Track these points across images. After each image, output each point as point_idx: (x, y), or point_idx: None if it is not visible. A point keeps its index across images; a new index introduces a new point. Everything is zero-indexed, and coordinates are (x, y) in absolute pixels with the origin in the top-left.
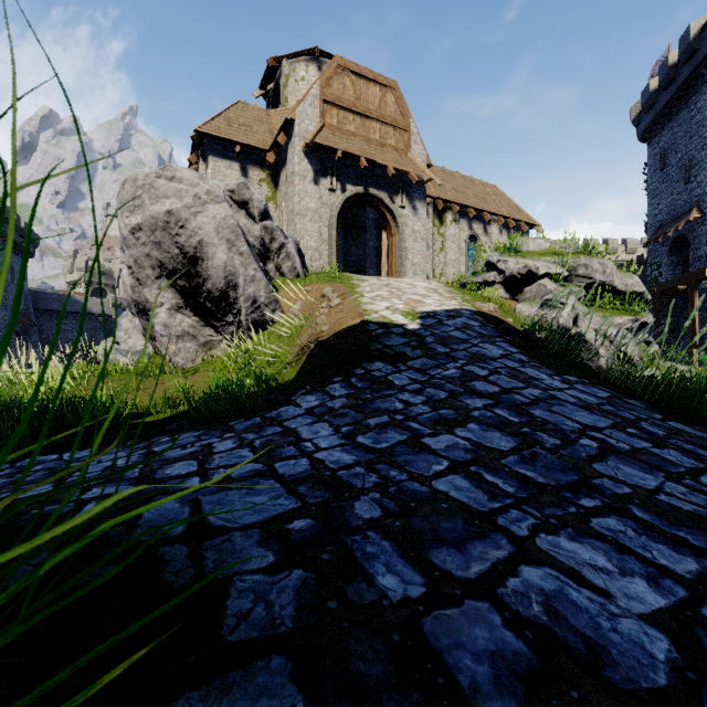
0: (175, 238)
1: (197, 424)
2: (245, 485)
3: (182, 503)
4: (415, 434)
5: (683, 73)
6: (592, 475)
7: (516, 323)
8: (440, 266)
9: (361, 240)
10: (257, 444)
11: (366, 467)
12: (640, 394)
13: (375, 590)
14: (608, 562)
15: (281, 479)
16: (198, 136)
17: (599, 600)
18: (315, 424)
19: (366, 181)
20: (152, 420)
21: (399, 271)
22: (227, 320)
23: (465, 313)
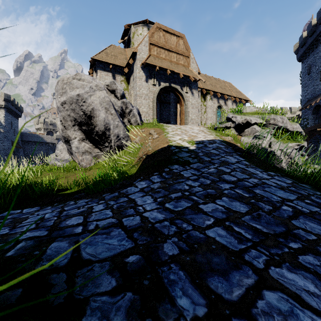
0: (81, 107)
1: (89, 195)
2: (105, 232)
3: (70, 243)
4: (195, 203)
5: (319, 28)
6: (293, 227)
7: (241, 146)
8: (204, 120)
9: (168, 108)
10: (115, 207)
11: (170, 222)
12: (306, 181)
13: (175, 310)
14: (315, 288)
15: (124, 229)
16: (92, 61)
17: (317, 319)
18: (144, 197)
19: (170, 81)
20: (69, 192)
21: (185, 122)
22: (105, 145)
23: (217, 141)
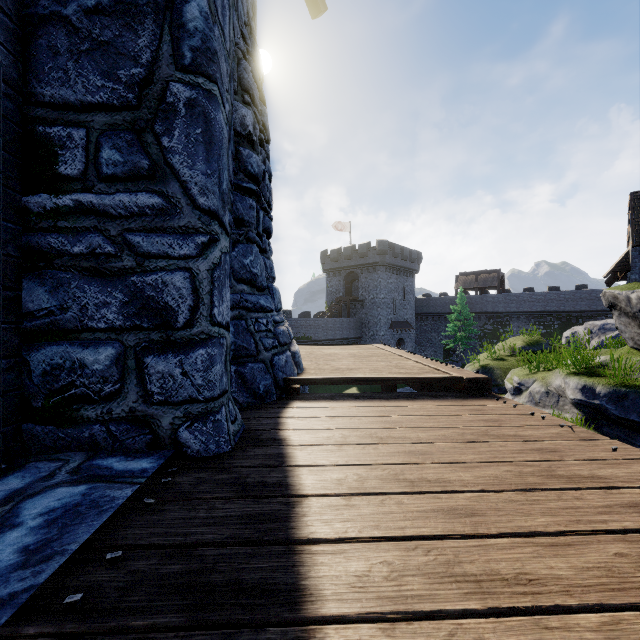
0: None
1: None
2: None
3: None
4: None
5: None
6: None
7: None
8: None
9: None
10: None
11: None
12: None
13: None
14: None
15: None
16: None
17: None
18: None
19: None
20: None
21: None
22: None
23: None
